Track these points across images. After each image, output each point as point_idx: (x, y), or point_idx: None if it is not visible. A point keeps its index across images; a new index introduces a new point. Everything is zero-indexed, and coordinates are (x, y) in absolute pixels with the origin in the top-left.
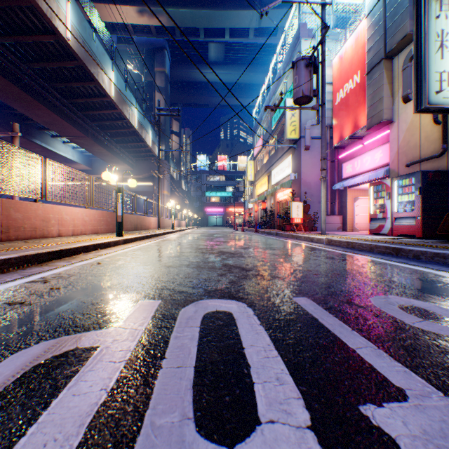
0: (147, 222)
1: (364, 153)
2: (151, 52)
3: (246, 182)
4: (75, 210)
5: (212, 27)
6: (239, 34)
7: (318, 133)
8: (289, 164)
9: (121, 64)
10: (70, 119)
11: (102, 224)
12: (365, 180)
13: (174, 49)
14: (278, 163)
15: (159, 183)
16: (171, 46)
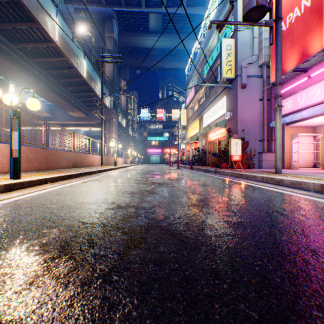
0: (90, 159)
1: (311, 86)
2: (102, 20)
3: (179, 129)
4: None
5: None
6: (174, 4)
7: (254, 72)
8: (222, 105)
9: (78, 31)
10: (19, 64)
11: None
12: (318, 112)
13: (121, 19)
14: (210, 107)
15: (102, 124)
16: (118, 17)
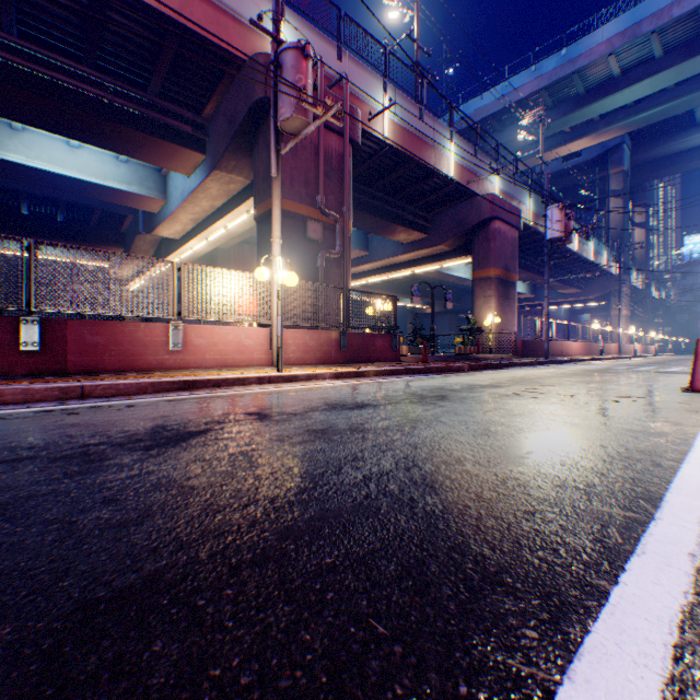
0: (606, 348)
1: None
2: (602, 154)
3: None
4: (573, 343)
5: (693, 107)
6: None
7: None
8: None
9: (564, 180)
10: (537, 272)
11: (582, 350)
12: None
13: (634, 135)
14: None
15: (618, 313)
16: (630, 134)
